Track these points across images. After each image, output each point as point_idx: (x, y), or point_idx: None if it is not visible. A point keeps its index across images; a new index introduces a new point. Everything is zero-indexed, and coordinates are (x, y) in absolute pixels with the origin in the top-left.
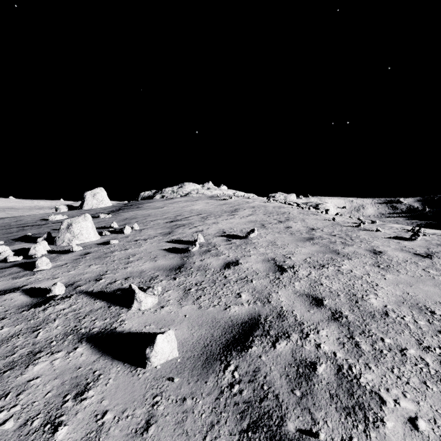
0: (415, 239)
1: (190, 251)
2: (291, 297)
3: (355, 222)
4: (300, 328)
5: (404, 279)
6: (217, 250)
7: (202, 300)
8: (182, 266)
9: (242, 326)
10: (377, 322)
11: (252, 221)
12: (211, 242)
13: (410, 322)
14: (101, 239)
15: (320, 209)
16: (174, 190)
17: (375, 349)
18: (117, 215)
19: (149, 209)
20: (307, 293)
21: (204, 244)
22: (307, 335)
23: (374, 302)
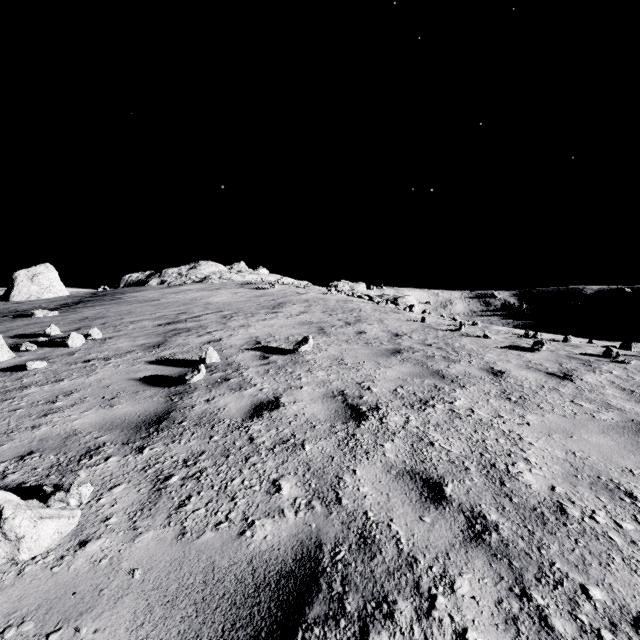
0: (539, 349)
1: (188, 381)
2: (382, 482)
3: (451, 323)
4: (413, 577)
5: (554, 422)
6: (241, 377)
7: (192, 510)
8: (166, 416)
9: (280, 591)
10: (557, 537)
11: (305, 323)
12: (233, 362)
13: (610, 528)
14: (14, 359)
15: (399, 305)
16: (182, 272)
17: (584, 630)
18: (71, 312)
19: (134, 303)
20: (411, 468)
21: (219, 367)
22: (432, 603)
23: (531, 479)
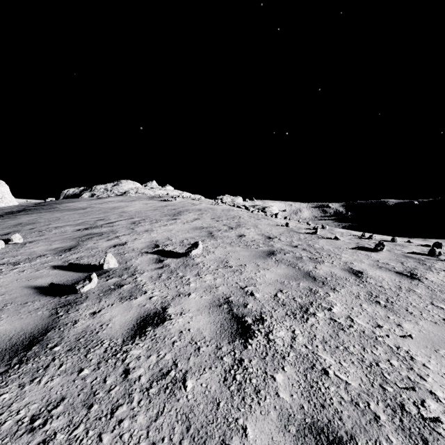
0: (381, 250)
1: (78, 291)
2: None
3: (307, 227)
4: None
5: (432, 332)
6: (134, 283)
7: None
8: (41, 337)
9: None
10: None
11: (197, 228)
12: (131, 266)
13: None
14: None
15: (266, 213)
16: (108, 188)
17: None
18: (11, 218)
19: (65, 211)
20: (312, 419)
21: (116, 271)
22: None
23: None
